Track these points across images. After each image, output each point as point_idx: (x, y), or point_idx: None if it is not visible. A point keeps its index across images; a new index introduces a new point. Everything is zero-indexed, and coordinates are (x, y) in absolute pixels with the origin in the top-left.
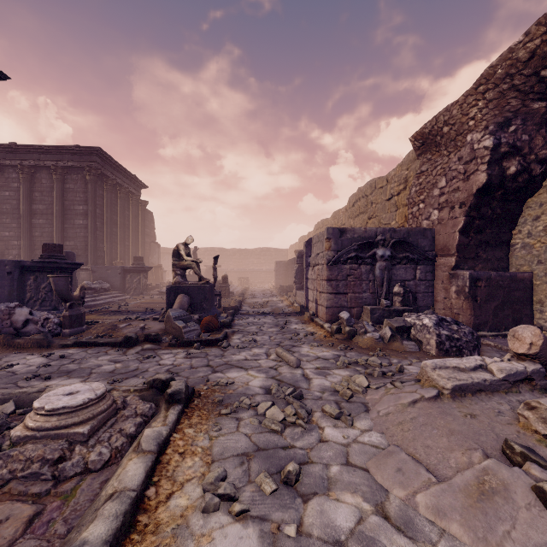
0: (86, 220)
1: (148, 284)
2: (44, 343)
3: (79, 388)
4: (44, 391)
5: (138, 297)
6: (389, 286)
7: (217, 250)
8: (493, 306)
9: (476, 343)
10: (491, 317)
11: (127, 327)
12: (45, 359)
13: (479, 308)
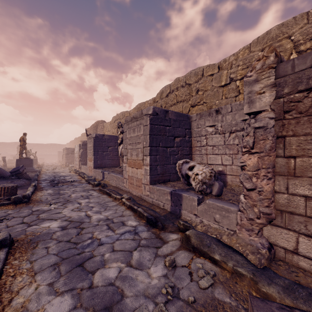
0: None
1: None
2: None
3: None
4: None
5: None
6: None
7: None
8: None
9: None
10: None
11: None
12: None
13: None
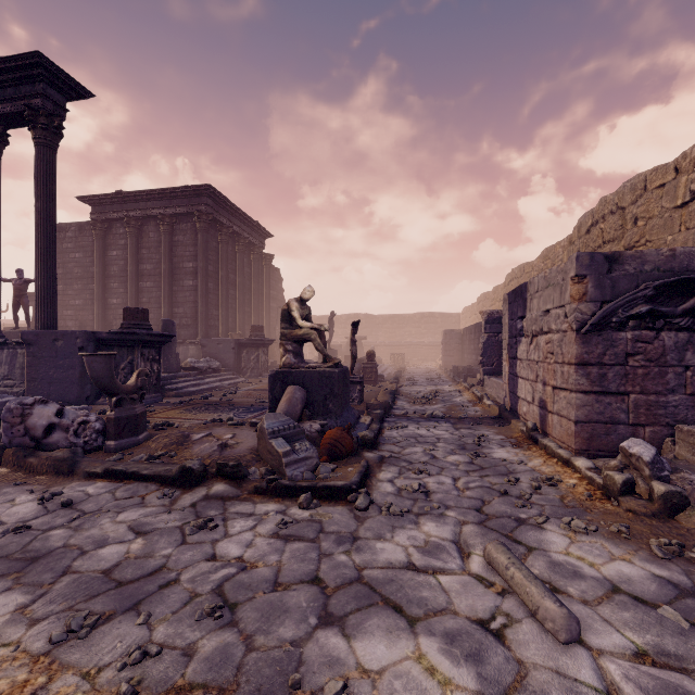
0: (197, 280)
1: (271, 362)
2: (63, 467)
3: None
4: None
5: (256, 379)
6: None
7: (362, 317)
8: None
9: None
10: None
11: (204, 440)
12: (37, 507)
13: None
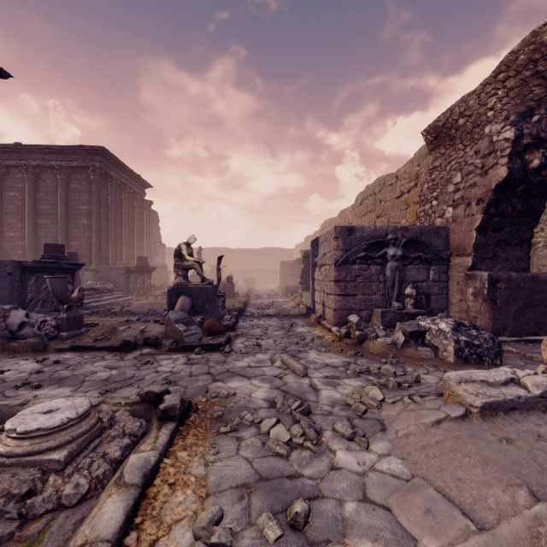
0: (90, 220)
1: (152, 284)
2: (39, 347)
3: (59, 404)
4: (28, 404)
5: (142, 297)
6: (400, 288)
7: (222, 250)
8: (514, 309)
9: (498, 350)
10: (512, 321)
11: (127, 330)
12: (39, 364)
13: (499, 311)
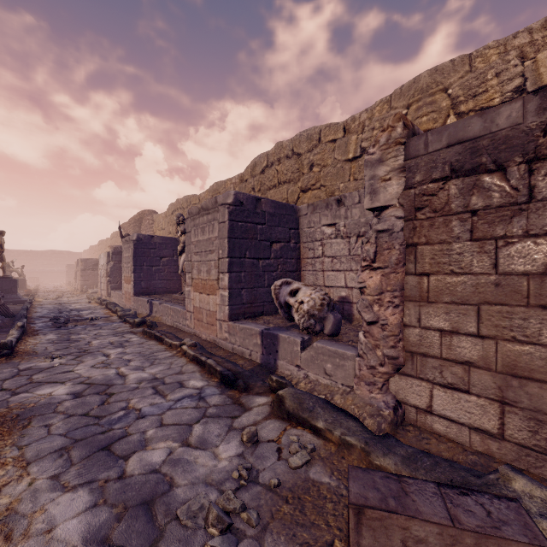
0: None
1: None
2: None
3: None
4: None
5: None
6: None
7: None
8: None
9: None
10: None
11: None
12: None
13: None
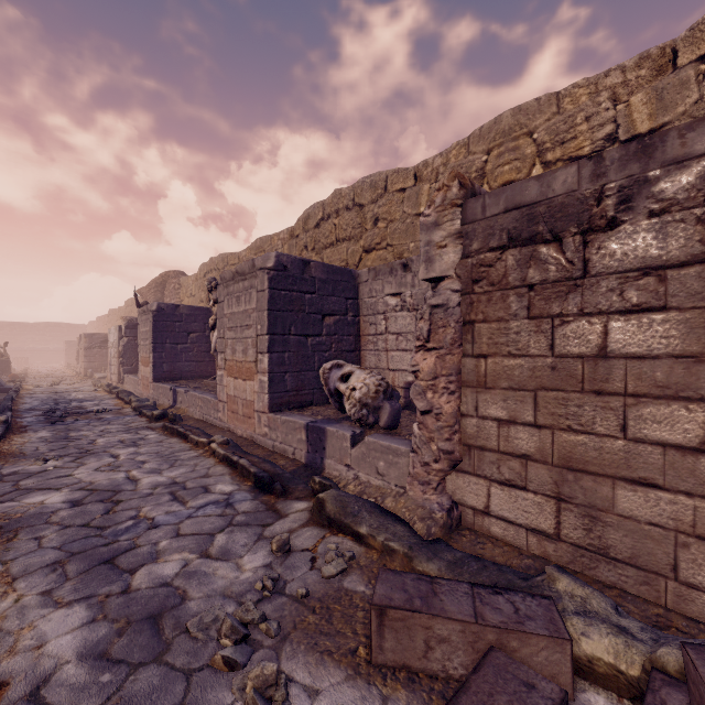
0: None
1: None
2: None
3: None
4: None
5: None
6: None
7: None
8: None
9: None
10: None
11: None
12: None
13: None
